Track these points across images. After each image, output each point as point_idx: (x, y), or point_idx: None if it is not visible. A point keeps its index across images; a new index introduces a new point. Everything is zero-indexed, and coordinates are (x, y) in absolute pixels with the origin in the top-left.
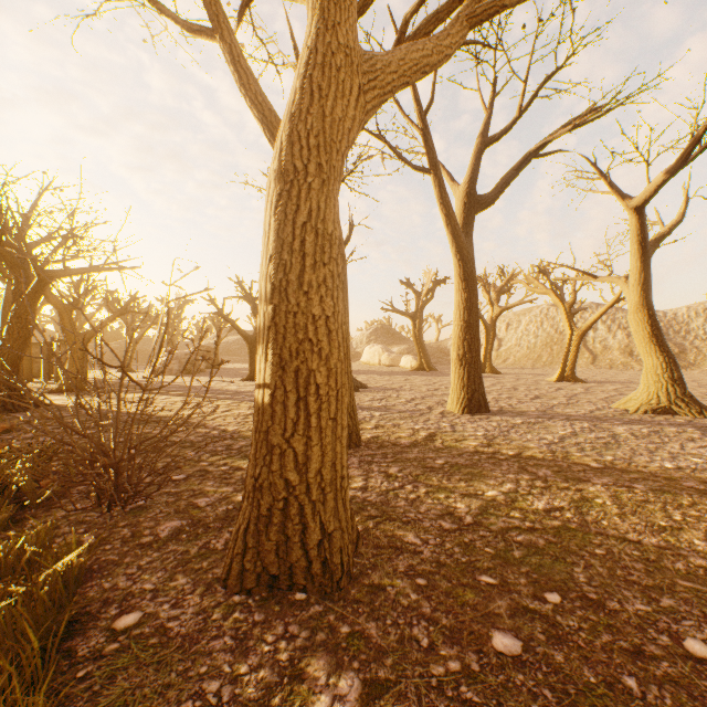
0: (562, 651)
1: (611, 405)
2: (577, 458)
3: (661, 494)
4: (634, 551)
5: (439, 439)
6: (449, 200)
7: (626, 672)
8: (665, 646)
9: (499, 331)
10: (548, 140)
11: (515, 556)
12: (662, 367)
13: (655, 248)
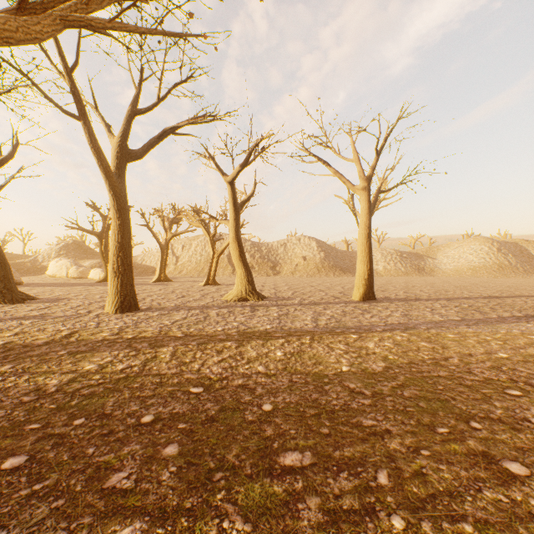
0: (58, 450)
1: (222, 298)
2: (173, 333)
3: (202, 345)
4: (158, 379)
5: (77, 335)
6: (100, 146)
7: (94, 445)
8: (130, 424)
9: (178, 251)
10: (177, 126)
11: (72, 404)
12: (244, 274)
13: (242, 207)
